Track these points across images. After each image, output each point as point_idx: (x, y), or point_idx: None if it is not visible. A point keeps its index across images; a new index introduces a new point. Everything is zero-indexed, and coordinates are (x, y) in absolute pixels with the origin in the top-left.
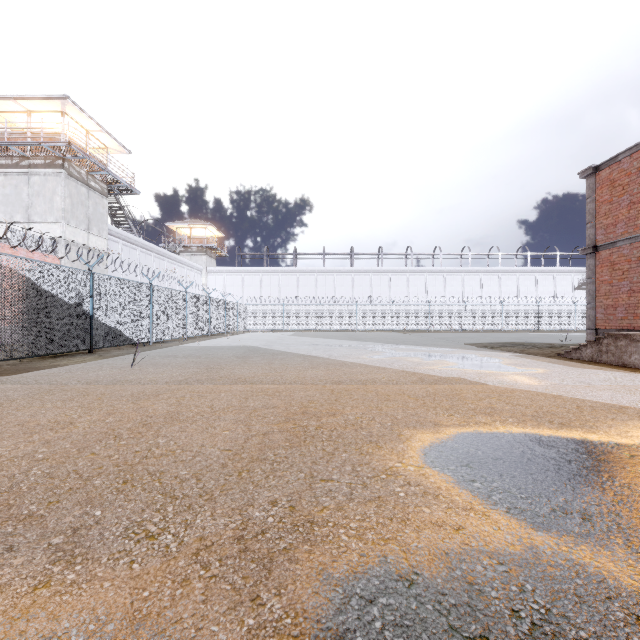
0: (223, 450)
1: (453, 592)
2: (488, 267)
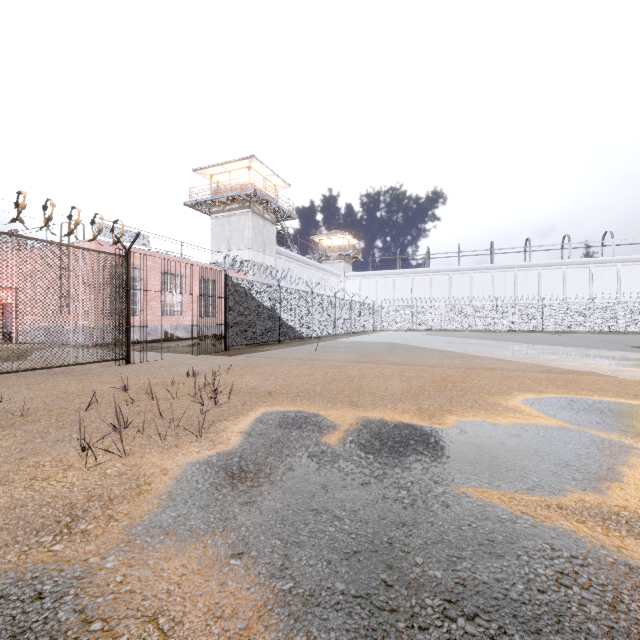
0: (399, 389)
1: (512, 428)
2: None
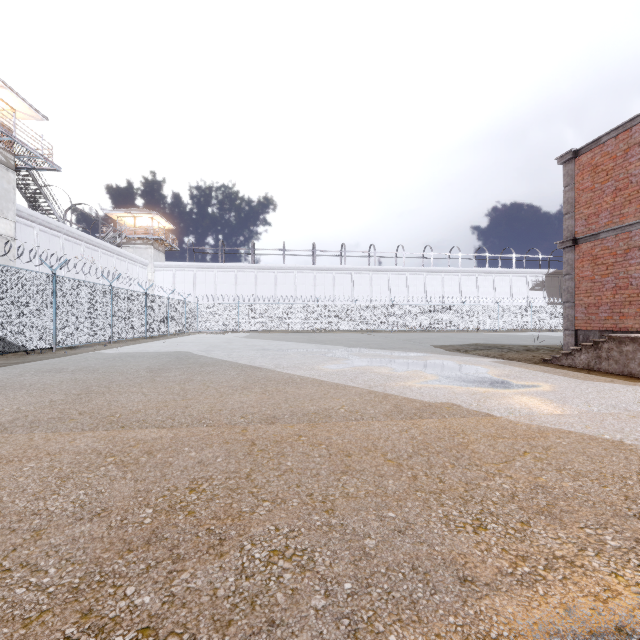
0: None
1: None
2: (449, 267)
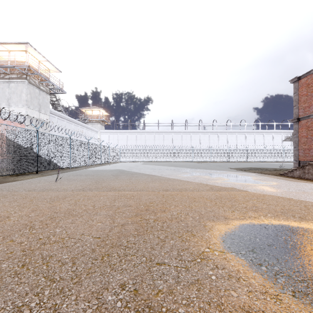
0: (95, 238)
1: None
2: (240, 130)
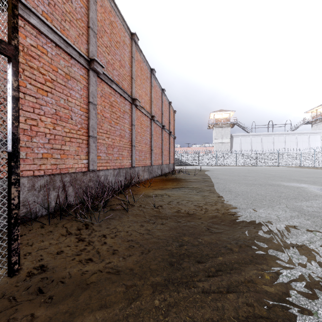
0: None
1: None
2: None
